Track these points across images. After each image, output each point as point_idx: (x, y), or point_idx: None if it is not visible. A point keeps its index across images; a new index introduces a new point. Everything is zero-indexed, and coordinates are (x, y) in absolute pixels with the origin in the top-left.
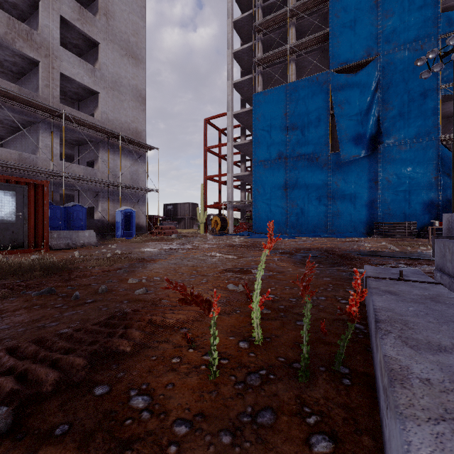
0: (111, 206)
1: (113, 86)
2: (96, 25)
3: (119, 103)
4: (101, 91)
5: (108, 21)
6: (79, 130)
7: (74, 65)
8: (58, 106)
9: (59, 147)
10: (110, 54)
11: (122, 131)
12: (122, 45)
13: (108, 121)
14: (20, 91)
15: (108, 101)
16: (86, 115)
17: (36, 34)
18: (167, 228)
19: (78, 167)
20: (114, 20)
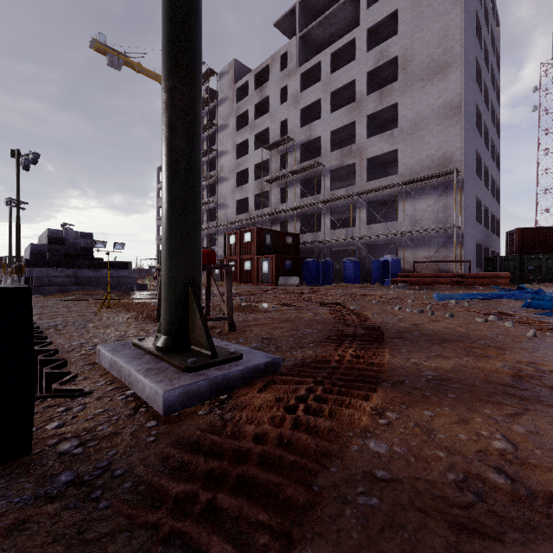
0: (410, 253)
1: (411, 130)
2: (394, 90)
3: (419, 142)
4: (398, 146)
5: (407, 70)
6: (379, 195)
7: (376, 145)
8: (365, 185)
9: (366, 216)
10: (408, 102)
11: (423, 170)
12: (423, 76)
13: (407, 170)
14: (346, 190)
15: (407, 150)
16: (385, 178)
17: (353, 146)
18: (442, 276)
19: (379, 225)
20: (413, 60)
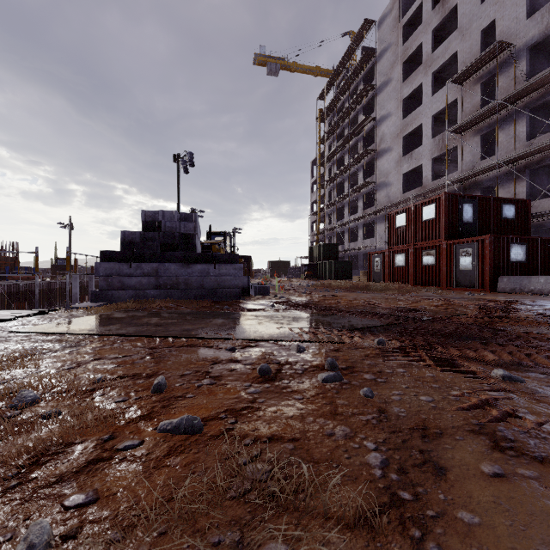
0: None
1: None
2: None
3: None
4: None
5: None
6: None
7: None
8: None
9: None
10: None
11: None
12: None
13: None
14: None
15: None
16: None
17: None
18: None
19: None
20: None
